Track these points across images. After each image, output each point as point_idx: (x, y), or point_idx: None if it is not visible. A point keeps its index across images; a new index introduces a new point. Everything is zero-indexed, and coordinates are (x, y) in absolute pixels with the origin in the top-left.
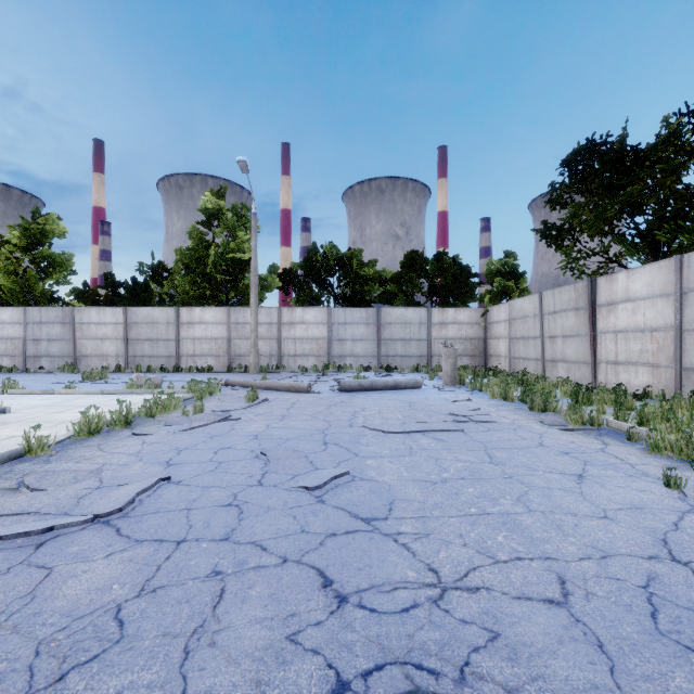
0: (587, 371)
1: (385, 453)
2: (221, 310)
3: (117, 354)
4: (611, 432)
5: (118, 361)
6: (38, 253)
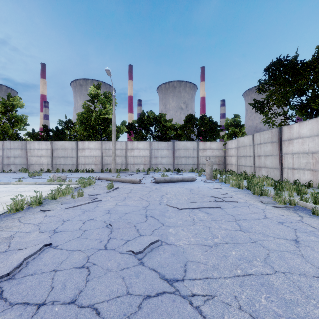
0: (277, 172)
1: (179, 223)
2: (98, 142)
3: (48, 163)
4: (300, 208)
5: (48, 167)
6: (10, 115)
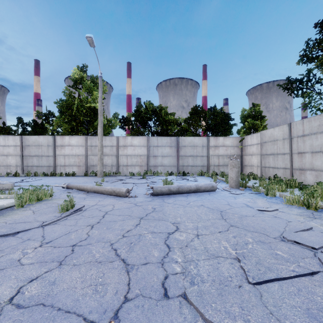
0: None
1: None
2: (81, 138)
3: (16, 164)
4: None
5: (17, 169)
6: None
